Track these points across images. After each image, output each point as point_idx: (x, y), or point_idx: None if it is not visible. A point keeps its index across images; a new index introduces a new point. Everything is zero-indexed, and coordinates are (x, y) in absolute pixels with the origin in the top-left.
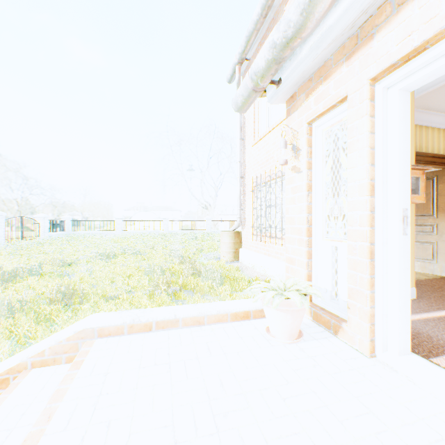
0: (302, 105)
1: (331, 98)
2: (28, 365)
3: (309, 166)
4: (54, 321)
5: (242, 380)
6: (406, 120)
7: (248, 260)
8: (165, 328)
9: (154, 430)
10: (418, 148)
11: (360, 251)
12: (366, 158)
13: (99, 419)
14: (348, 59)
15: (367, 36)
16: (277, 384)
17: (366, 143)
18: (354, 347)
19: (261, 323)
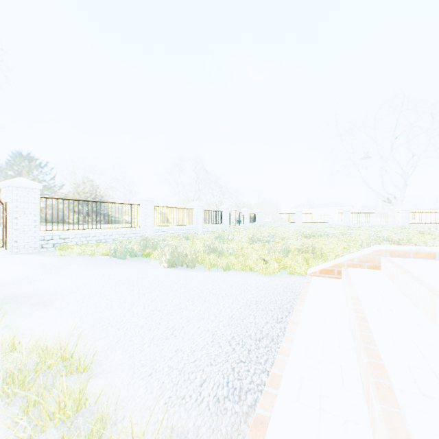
0: None
1: None
2: (344, 265)
3: None
4: None
5: None
6: None
7: None
8: None
9: None
10: None
11: None
12: None
13: None
14: None
15: None
16: None
17: None
18: None
19: None
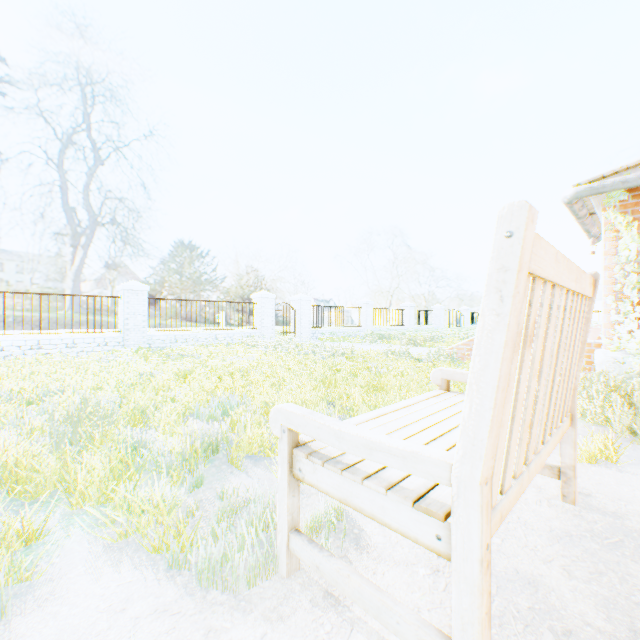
0: None
1: None
2: None
3: None
4: None
5: None
6: None
7: None
8: None
9: None
10: None
11: None
12: None
13: None
14: None
15: None
16: None
17: None
18: None
19: None
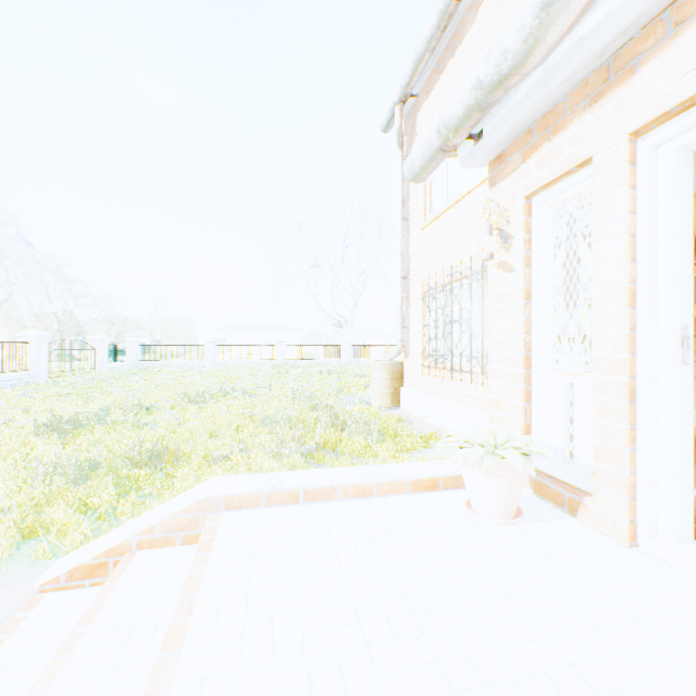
0: (515, 170)
1: (564, 160)
2: (132, 545)
3: (526, 262)
4: (142, 490)
5: (443, 571)
6: (686, 193)
7: (415, 406)
8: (316, 500)
9: (334, 629)
10: (695, 230)
11: (613, 389)
12: (622, 251)
13: (256, 613)
14: (592, 102)
15: (624, 69)
16: (496, 578)
17: (622, 228)
18: (602, 532)
19: (455, 496)
